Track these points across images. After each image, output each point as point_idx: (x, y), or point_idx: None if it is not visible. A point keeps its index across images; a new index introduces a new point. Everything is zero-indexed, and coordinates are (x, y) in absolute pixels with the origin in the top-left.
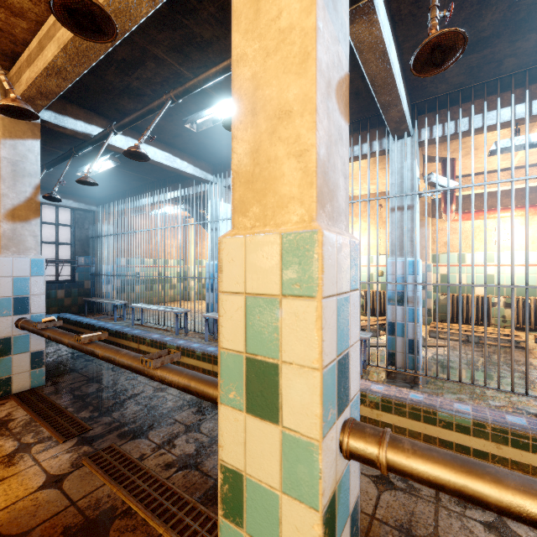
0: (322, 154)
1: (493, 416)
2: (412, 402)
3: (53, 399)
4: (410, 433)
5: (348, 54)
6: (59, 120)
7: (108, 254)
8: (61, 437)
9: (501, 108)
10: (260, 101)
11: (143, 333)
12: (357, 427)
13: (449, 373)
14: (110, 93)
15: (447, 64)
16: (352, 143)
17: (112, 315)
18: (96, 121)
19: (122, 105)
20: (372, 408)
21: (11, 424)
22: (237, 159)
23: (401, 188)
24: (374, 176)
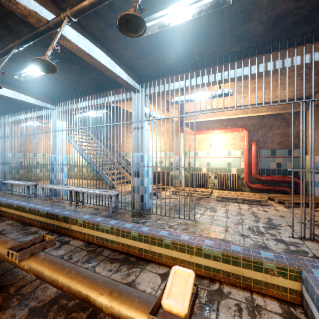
0: None
1: (120, 224)
2: (93, 221)
3: None
4: (92, 236)
5: None
6: None
7: None
8: None
9: (175, 82)
10: None
11: None
12: None
13: (152, 210)
14: None
15: (54, 70)
16: (115, 93)
17: None
18: None
19: None
20: (80, 226)
21: None
22: None
23: (137, 118)
24: (151, 109)
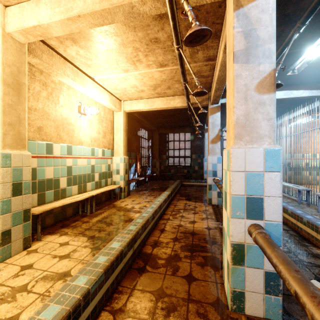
0: (240, 120)
1: None
2: None
3: (221, 210)
4: None
5: (274, 59)
6: None
7: None
8: (216, 220)
9: None
10: (228, 104)
11: None
12: (254, 226)
13: None
14: None
15: None
16: None
17: None
18: None
19: None
20: None
21: (207, 211)
22: (227, 124)
23: None
24: None
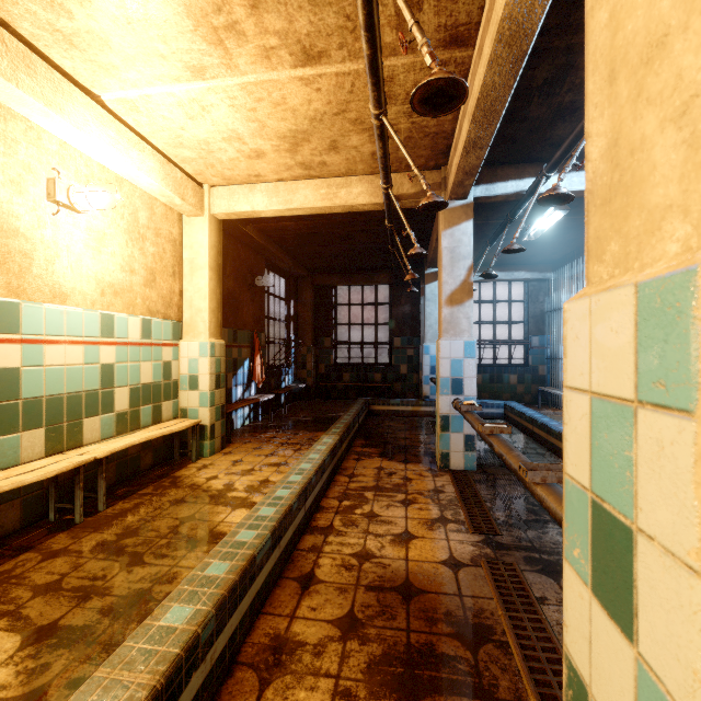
0: None
1: None
2: None
3: (477, 488)
4: None
5: None
6: (490, 190)
7: None
8: (471, 527)
9: None
10: (619, 51)
11: None
12: None
13: None
14: (538, 131)
15: None
16: None
17: None
18: (529, 172)
19: (556, 136)
20: None
21: (441, 495)
22: (591, 169)
23: None
24: None
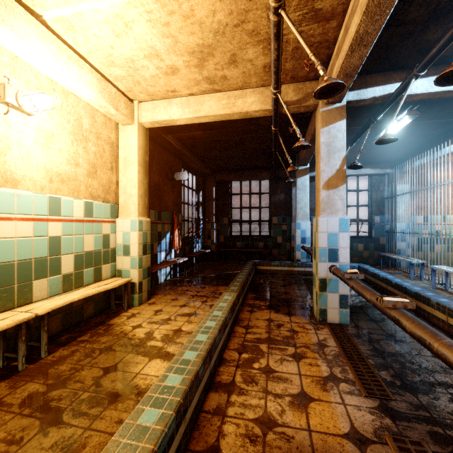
0: None
1: None
2: None
3: (355, 342)
4: None
5: None
6: (360, 95)
7: (402, 212)
8: (363, 389)
9: None
10: None
11: (452, 304)
12: None
13: None
14: (410, 36)
15: None
16: None
17: (407, 272)
18: (394, 78)
19: (425, 41)
20: None
21: (325, 349)
22: None
23: None
24: None
